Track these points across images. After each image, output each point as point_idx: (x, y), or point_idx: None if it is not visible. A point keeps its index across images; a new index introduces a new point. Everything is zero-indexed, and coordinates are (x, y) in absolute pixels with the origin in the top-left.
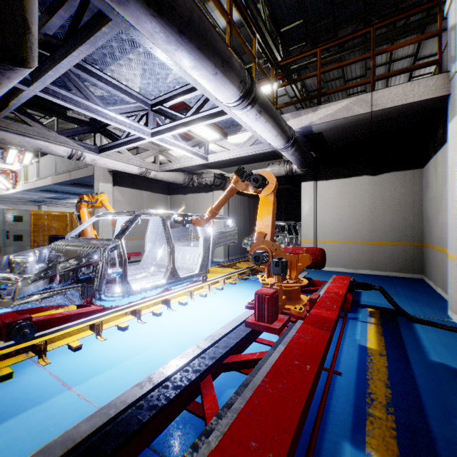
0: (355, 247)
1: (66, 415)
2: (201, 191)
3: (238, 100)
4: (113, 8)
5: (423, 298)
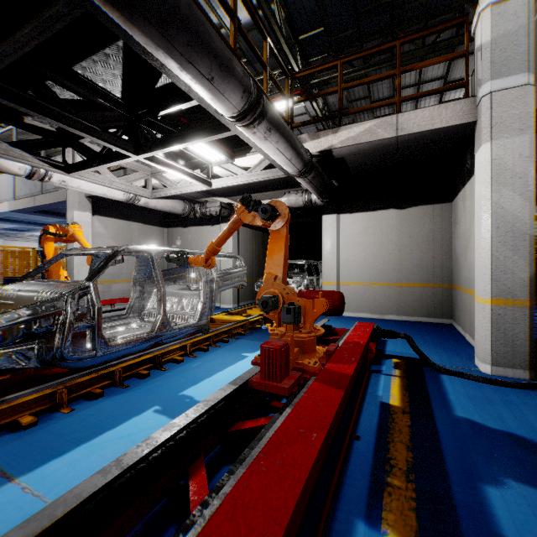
0: (381, 289)
1: (2, 517)
2: (206, 224)
3: (242, 113)
4: None
5: (451, 346)
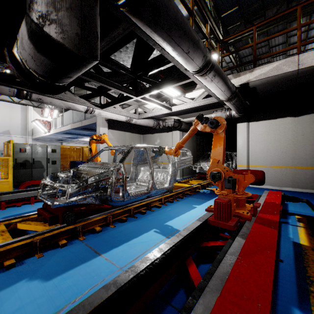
0: (280, 170)
1: (101, 270)
2: (164, 131)
3: (201, 68)
4: (129, 17)
5: None
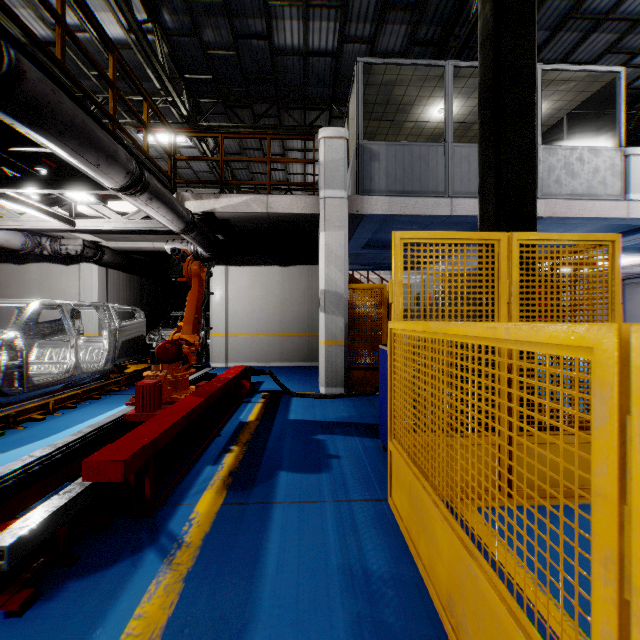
0: (267, 339)
1: None
2: (56, 262)
3: (125, 187)
4: None
5: (311, 380)
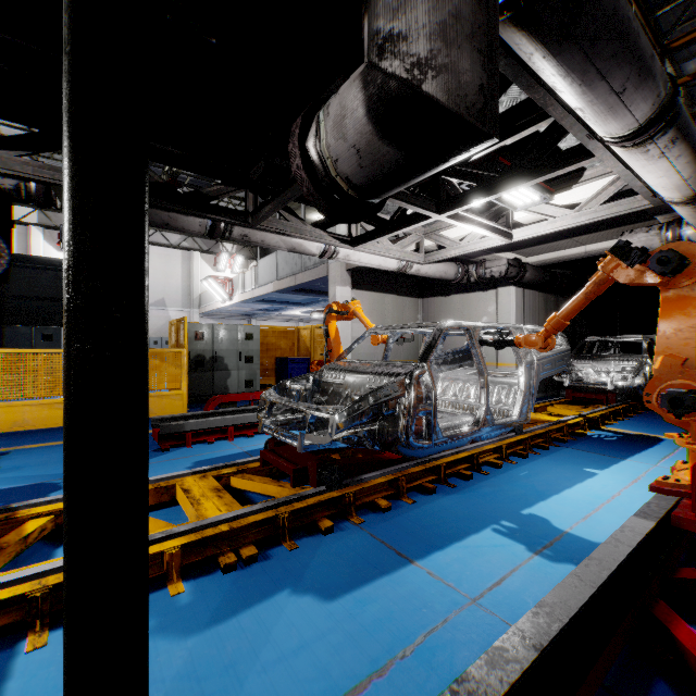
0: None
1: (431, 597)
2: (475, 290)
3: (642, 127)
4: (500, 33)
5: None
